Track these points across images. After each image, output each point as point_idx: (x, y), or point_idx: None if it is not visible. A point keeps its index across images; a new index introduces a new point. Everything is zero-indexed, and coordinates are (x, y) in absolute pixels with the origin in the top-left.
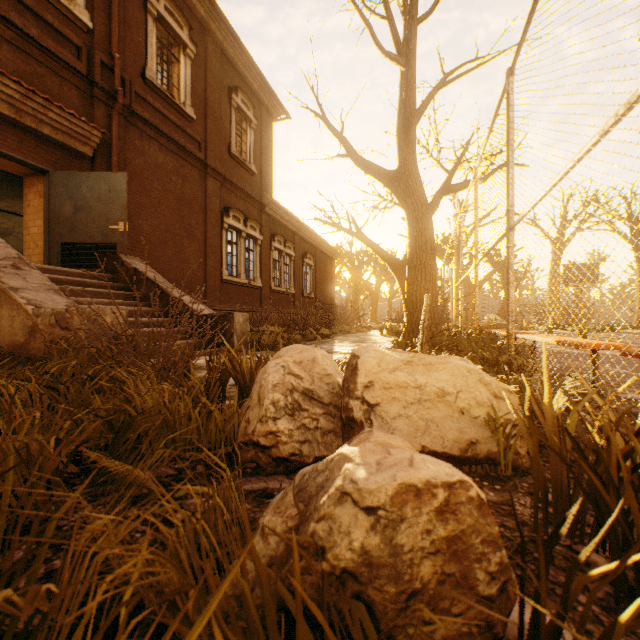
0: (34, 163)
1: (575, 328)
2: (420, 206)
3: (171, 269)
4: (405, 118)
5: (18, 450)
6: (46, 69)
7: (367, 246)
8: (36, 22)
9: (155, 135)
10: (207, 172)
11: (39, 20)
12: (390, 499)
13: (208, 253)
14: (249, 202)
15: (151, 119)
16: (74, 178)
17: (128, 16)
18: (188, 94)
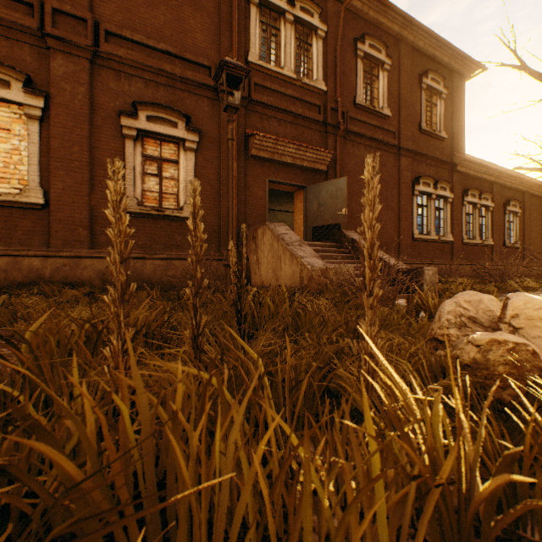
0: (299, 184)
1: None
2: None
3: None
4: None
5: (344, 318)
6: (304, 128)
7: None
8: (300, 104)
9: (361, 141)
10: (399, 153)
11: (301, 102)
12: (485, 343)
13: (400, 218)
14: (438, 166)
15: (359, 131)
16: (317, 187)
17: (345, 68)
18: (384, 99)
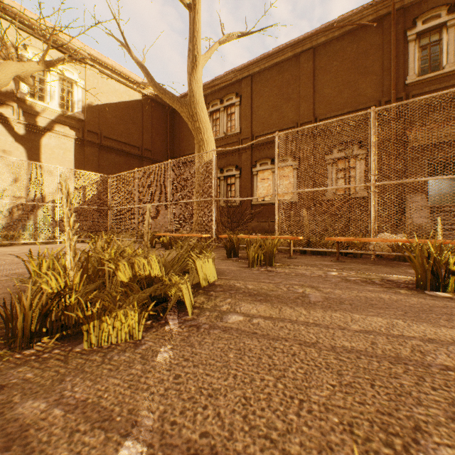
0: None
1: None
2: None
3: None
4: None
5: None
6: None
7: None
8: None
9: None
10: None
11: None
12: None
13: None
14: None
15: None
16: None
17: None
18: None
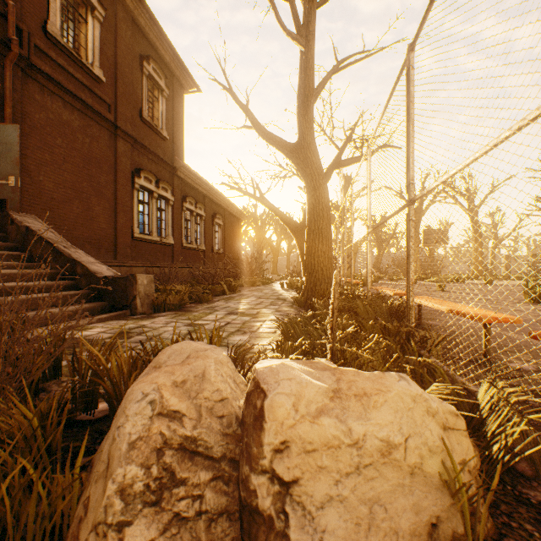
0: None
1: (432, 280)
2: (318, 176)
3: (77, 226)
4: (305, 95)
5: None
6: None
7: (270, 210)
8: None
9: (59, 91)
10: (117, 133)
11: None
12: None
13: (118, 211)
14: (161, 165)
15: (54, 75)
16: None
17: None
18: (97, 55)
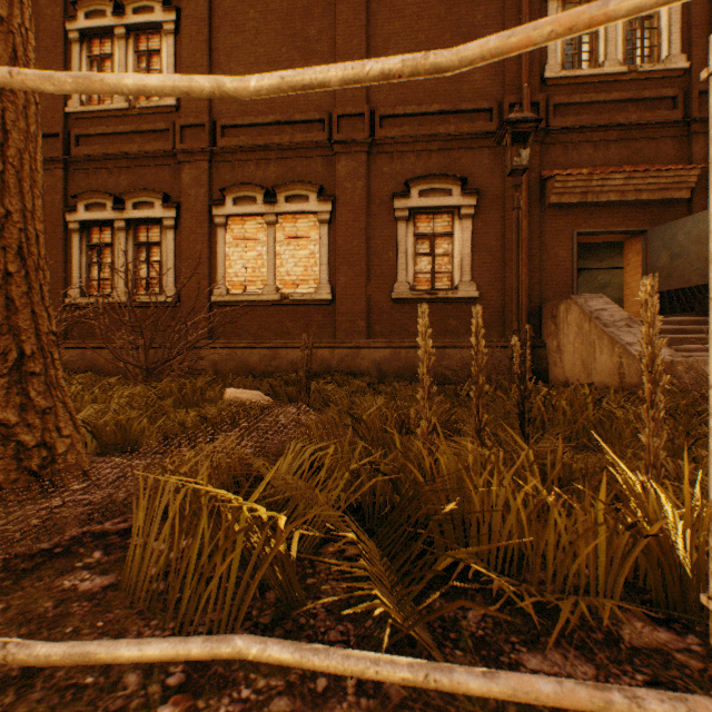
0: (632, 229)
1: None
2: None
3: None
4: None
5: (668, 434)
6: (642, 141)
7: None
8: (634, 107)
9: None
10: None
11: (636, 103)
12: None
13: None
14: None
15: None
16: (668, 229)
17: None
18: None
